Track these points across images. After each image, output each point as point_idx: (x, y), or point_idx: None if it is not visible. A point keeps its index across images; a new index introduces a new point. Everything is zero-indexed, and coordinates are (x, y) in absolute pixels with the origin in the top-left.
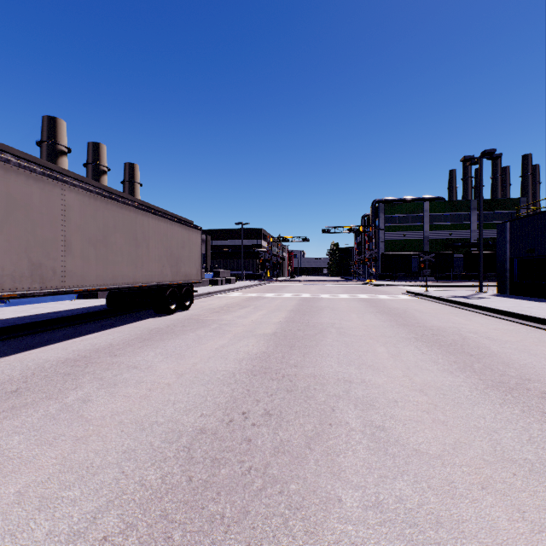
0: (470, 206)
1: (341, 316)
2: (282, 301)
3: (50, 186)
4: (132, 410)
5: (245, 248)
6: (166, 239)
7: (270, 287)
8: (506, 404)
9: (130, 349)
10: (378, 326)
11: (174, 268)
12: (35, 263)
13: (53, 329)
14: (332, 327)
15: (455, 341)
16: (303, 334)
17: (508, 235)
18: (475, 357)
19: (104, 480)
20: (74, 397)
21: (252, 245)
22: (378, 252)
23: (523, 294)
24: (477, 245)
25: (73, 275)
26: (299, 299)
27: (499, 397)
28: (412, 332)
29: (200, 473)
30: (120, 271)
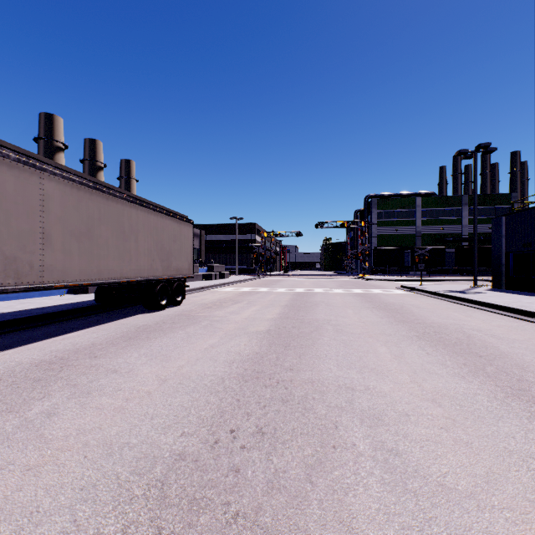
0: (462, 201)
1: (337, 311)
2: (276, 296)
3: (27, 174)
4: (102, 427)
5: (239, 243)
6: (156, 232)
7: (263, 282)
8: (534, 419)
9: (113, 349)
10: (376, 323)
11: (165, 262)
12: (9, 256)
13: (35, 327)
14: (328, 324)
15: (460, 340)
16: (298, 332)
17: (503, 229)
18: (485, 358)
19: (48, 534)
20: (38, 410)
21: (246, 240)
22: (370, 247)
23: (519, 289)
24: (468, 240)
25: (53, 269)
26: (292, 293)
27: (524, 408)
28: (412, 329)
29: (173, 521)
30: (106, 266)
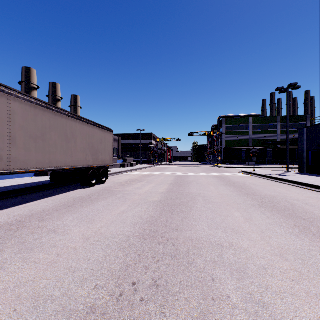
0: (277, 119)
1: (204, 187)
2: (165, 177)
3: None
4: (35, 280)
5: (142, 145)
6: (89, 137)
7: (157, 168)
8: None
9: (56, 214)
10: (230, 195)
11: (94, 156)
12: None
13: (8, 198)
14: (199, 196)
15: (287, 207)
16: (180, 202)
17: (305, 136)
18: (308, 220)
19: None
20: None
21: (146, 143)
22: (222, 147)
23: (315, 173)
24: (281, 143)
25: (17, 160)
26: (175, 176)
27: None
28: (254, 200)
29: None
30: (55, 158)
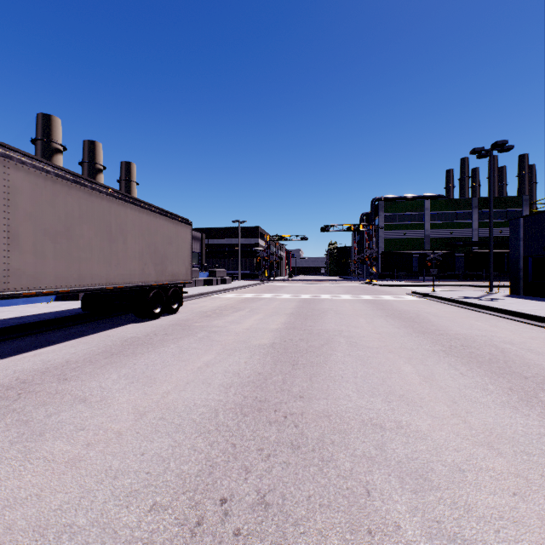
0: (471, 204)
1: (348, 320)
2: (281, 303)
3: None
4: (41, 495)
5: (242, 247)
6: (149, 233)
7: (267, 287)
8: None
9: (89, 369)
10: (393, 334)
11: (159, 266)
12: None
13: (8, 339)
14: (340, 335)
15: (495, 356)
16: (307, 346)
17: (521, 231)
18: (532, 380)
19: None
20: None
21: (249, 244)
22: (378, 251)
23: (539, 295)
24: (479, 244)
25: (22, 274)
26: (298, 300)
27: None
28: (436, 342)
29: None
30: (89, 270)
